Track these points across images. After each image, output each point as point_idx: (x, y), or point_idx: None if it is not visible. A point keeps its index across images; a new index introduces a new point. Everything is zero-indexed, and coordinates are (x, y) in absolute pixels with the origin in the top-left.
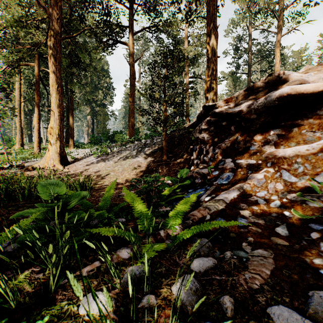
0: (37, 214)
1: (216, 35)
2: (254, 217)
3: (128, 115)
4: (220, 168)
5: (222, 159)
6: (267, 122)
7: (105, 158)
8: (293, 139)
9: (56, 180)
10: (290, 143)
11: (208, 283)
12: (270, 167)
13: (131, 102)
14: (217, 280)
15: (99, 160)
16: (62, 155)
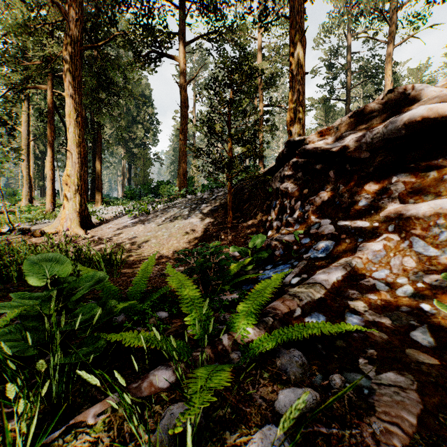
0: (14, 313)
1: (303, 42)
2: (372, 313)
3: (179, 159)
4: (313, 234)
5: (316, 220)
6: (386, 163)
7: (145, 218)
8: (429, 189)
9: (55, 254)
10: (425, 195)
11: (307, 443)
12: (392, 233)
13: (182, 140)
14: (323, 435)
15: (135, 222)
16: (83, 215)
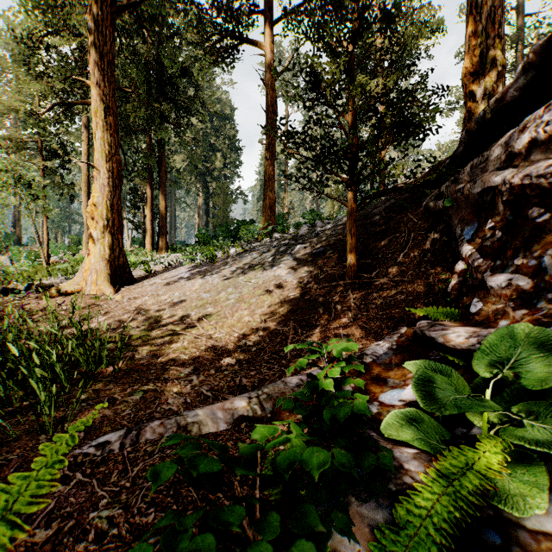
0: None
1: None
2: None
3: (264, 186)
4: None
5: None
6: None
7: (207, 269)
8: None
9: None
10: None
11: None
12: None
13: (268, 159)
14: None
15: (192, 275)
16: (116, 264)
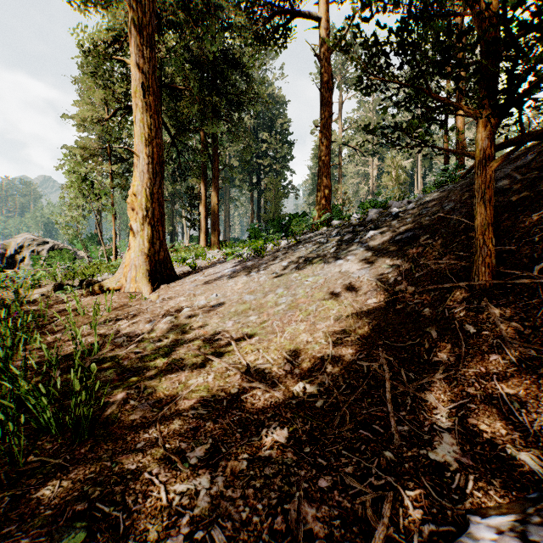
0: None
1: None
2: None
3: (318, 173)
4: None
5: None
6: None
7: (254, 264)
8: None
9: None
10: None
11: None
12: None
13: (323, 142)
14: None
15: (237, 271)
16: (156, 259)
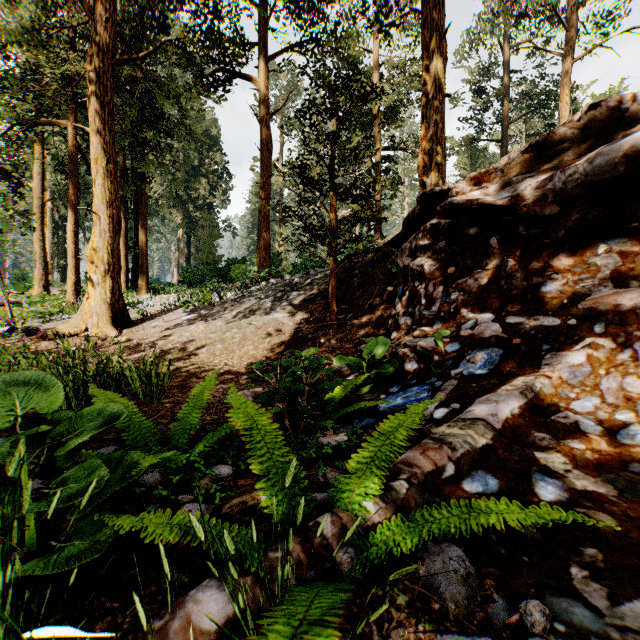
0: None
1: (443, 48)
2: (581, 476)
3: (258, 226)
4: (465, 337)
5: (470, 315)
6: (589, 222)
7: (208, 313)
8: None
9: (32, 374)
10: None
11: None
12: (602, 336)
13: (263, 198)
14: None
15: (194, 318)
16: (116, 307)
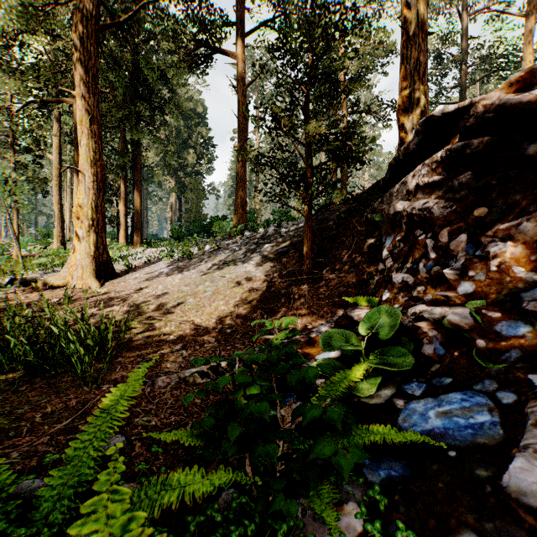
0: None
1: None
2: None
3: (236, 186)
4: None
5: (535, 278)
6: None
7: (185, 265)
8: None
9: None
10: None
11: None
12: None
13: (240, 161)
14: None
15: (171, 270)
16: (100, 260)
